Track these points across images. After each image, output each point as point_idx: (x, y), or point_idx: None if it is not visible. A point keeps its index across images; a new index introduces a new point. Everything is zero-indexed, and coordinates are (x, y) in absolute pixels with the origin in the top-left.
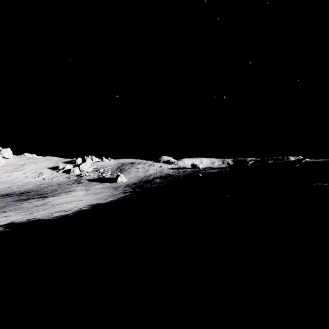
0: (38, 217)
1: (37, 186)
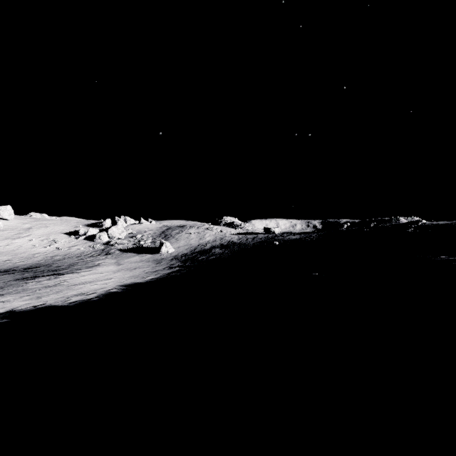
0: (49, 302)
1: (48, 258)
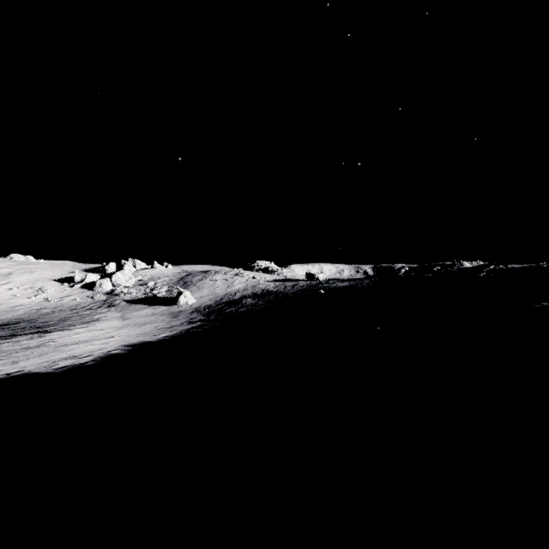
0: (28, 368)
1: (33, 312)
